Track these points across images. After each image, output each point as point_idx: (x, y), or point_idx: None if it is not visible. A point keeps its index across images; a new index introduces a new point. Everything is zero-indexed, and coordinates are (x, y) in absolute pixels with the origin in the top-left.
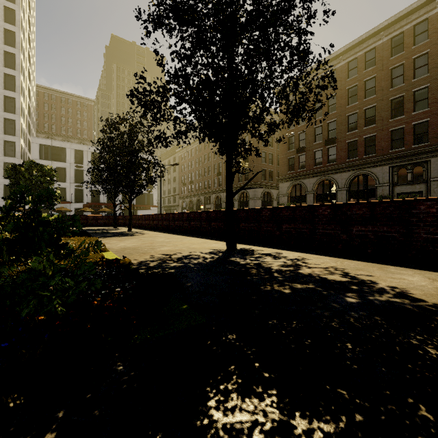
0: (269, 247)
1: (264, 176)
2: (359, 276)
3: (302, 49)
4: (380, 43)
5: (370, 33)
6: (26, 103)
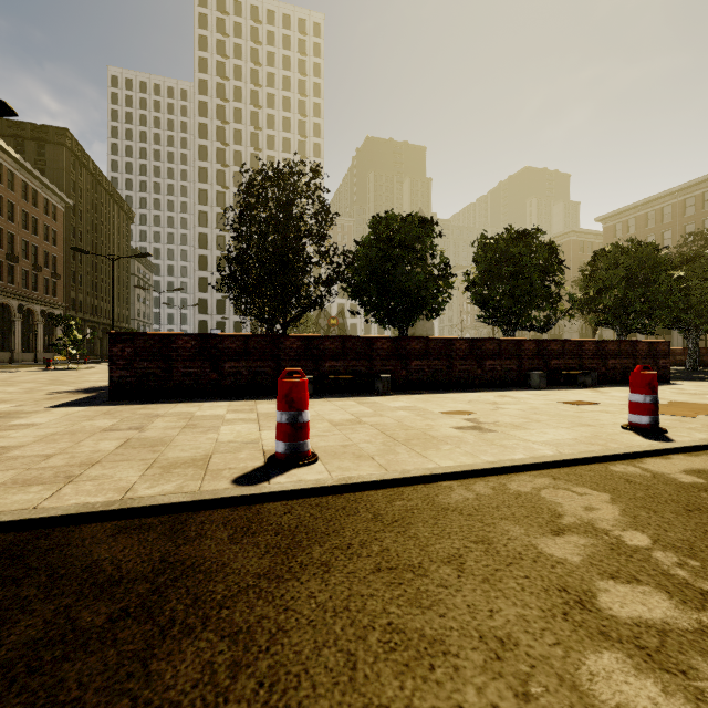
0: None
1: None
2: None
3: None
4: None
5: (707, 178)
6: None
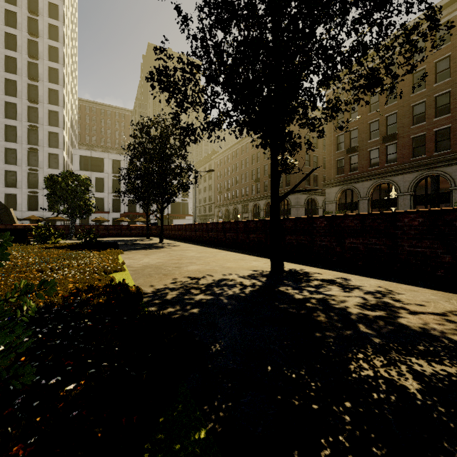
0: (328, 268)
1: (308, 181)
2: None
3: None
4: None
5: (443, 3)
6: (68, 116)
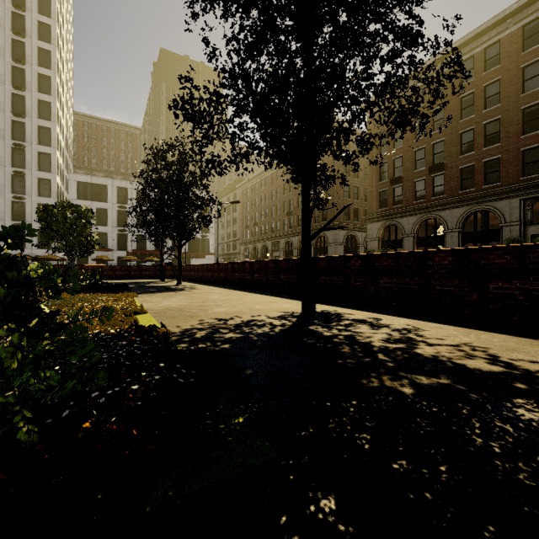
0: (361, 309)
1: (347, 215)
2: (518, 363)
3: (411, 29)
4: (507, 34)
5: (493, 22)
6: (63, 134)
